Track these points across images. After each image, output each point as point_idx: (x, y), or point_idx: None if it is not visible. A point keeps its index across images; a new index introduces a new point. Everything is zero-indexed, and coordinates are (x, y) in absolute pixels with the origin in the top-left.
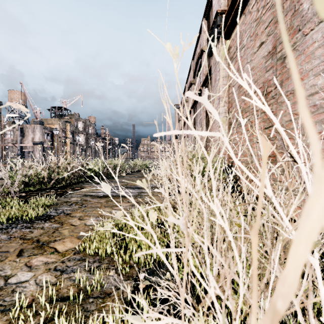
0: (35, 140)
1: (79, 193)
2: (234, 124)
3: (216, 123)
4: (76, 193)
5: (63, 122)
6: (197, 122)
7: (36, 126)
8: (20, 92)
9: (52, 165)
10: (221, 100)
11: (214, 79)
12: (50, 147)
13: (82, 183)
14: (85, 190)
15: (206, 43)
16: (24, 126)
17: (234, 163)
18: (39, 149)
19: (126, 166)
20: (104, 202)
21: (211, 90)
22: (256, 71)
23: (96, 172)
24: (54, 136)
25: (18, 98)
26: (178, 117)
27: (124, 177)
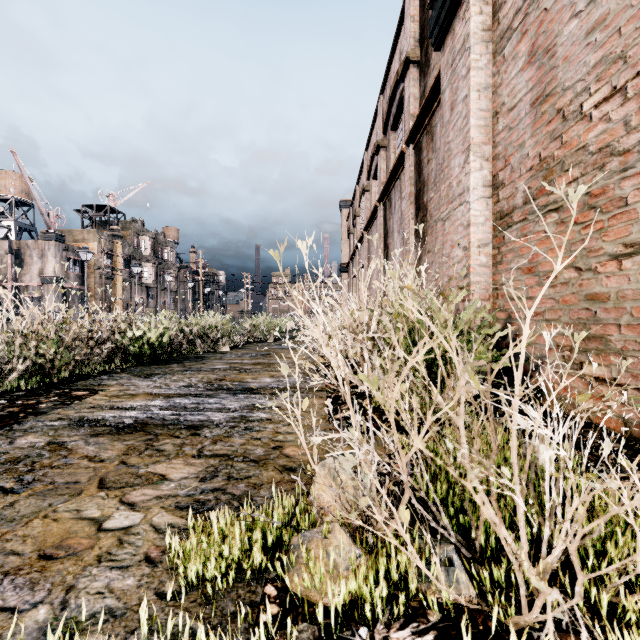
0: (46, 274)
1: (66, 413)
2: (517, 214)
3: (458, 218)
4: (58, 413)
5: (107, 238)
6: (392, 231)
7: (48, 244)
8: (19, 176)
9: (21, 328)
10: (473, 152)
11: (449, 104)
12: (80, 289)
13: (108, 375)
14: (95, 400)
15: (417, 44)
16: (23, 245)
17: (515, 323)
18: (54, 292)
19: (235, 329)
20: (114, 459)
21: (431, 148)
22: (622, 23)
23: (154, 346)
24: (89, 266)
25: (15, 188)
26: (348, 226)
27: (225, 356)
